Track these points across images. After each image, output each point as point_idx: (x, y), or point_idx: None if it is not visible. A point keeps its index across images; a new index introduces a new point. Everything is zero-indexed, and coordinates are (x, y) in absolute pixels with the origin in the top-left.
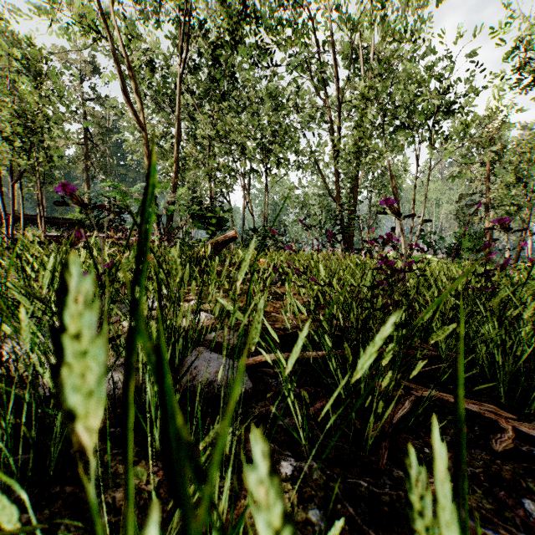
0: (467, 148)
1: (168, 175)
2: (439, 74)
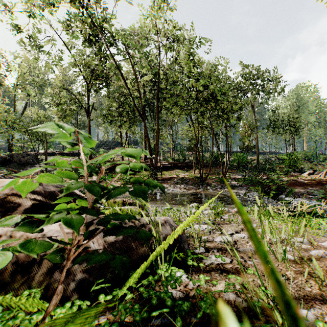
0: None
1: None
2: None
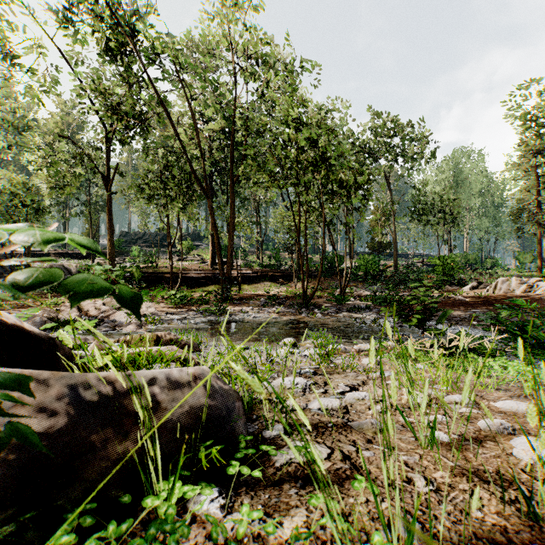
0: None
1: None
2: None
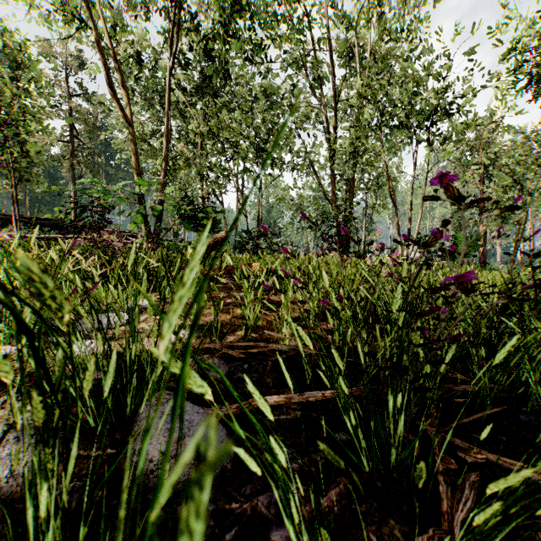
0: (462, 151)
1: (158, 174)
2: (437, 73)
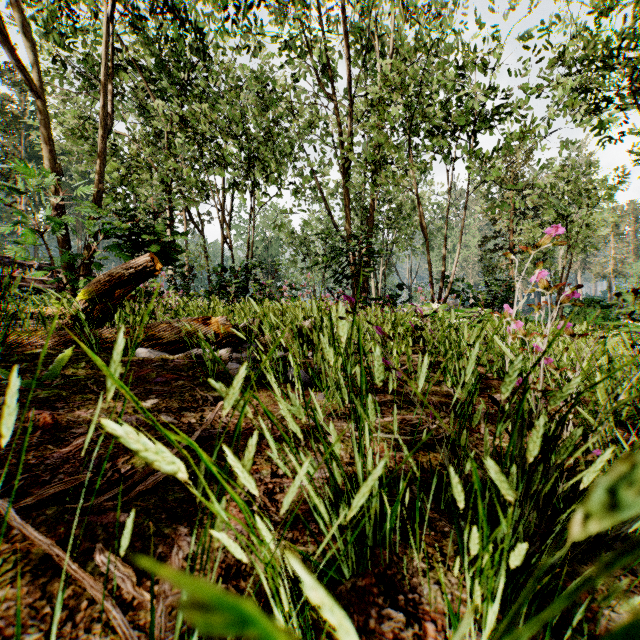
0: (489, 184)
1: (105, 186)
2: (483, 65)
